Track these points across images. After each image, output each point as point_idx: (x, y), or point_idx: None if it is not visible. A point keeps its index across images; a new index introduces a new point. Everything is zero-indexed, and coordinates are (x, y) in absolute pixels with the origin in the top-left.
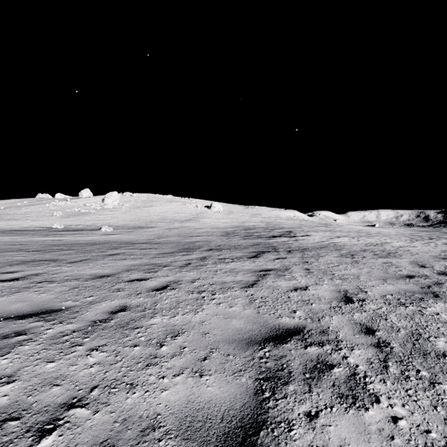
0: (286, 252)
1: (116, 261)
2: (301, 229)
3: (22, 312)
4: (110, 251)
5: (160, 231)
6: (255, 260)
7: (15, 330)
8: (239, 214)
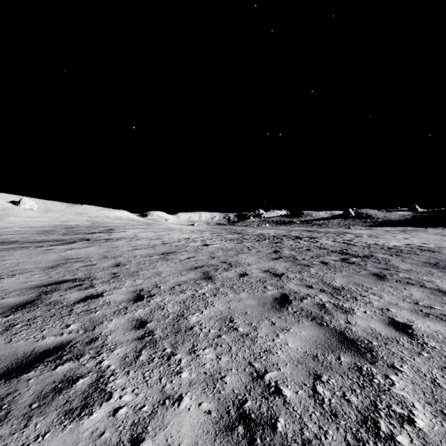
0: (95, 241)
1: None
2: (123, 227)
3: None
4: None
5: None
6: (68, 245)
7: None
8: (61, 212)
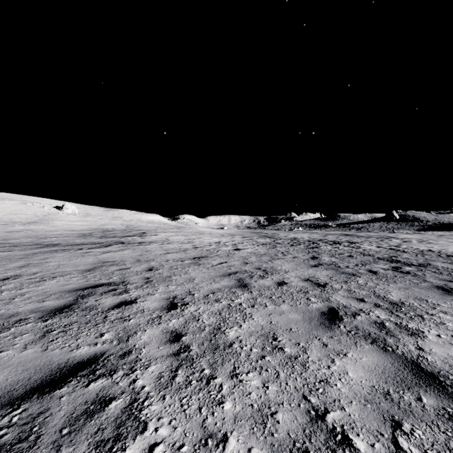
0: (129, 244)
1: None
2: (155, 231)
3: None
4: None
5: (0, 234)
6: (105, 248)
7: None
8: (99, 216)
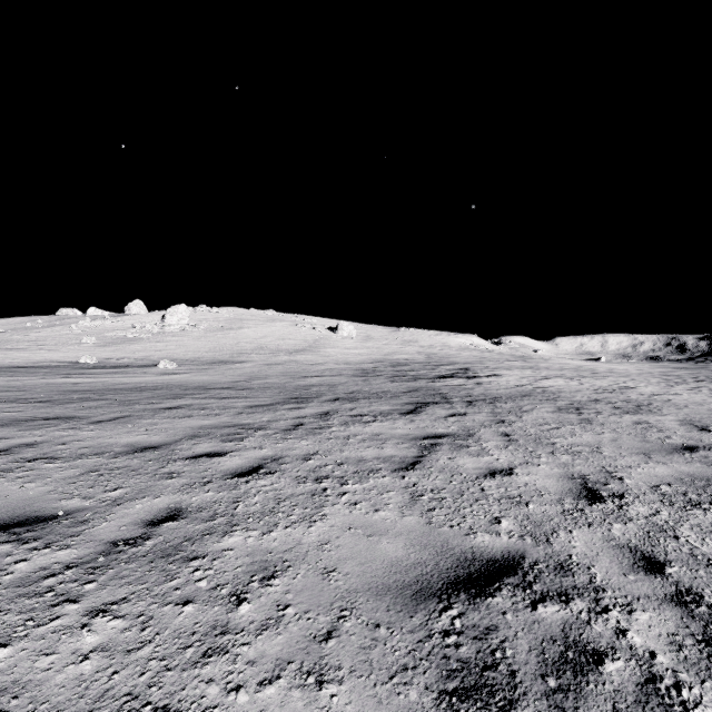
0: (465, 404)
1: (174, 420)
2: (484, 365)
3: None
4: (168, 401)
5: (255, 368)
6: (413, 417)
7: None
8: (383, 340)
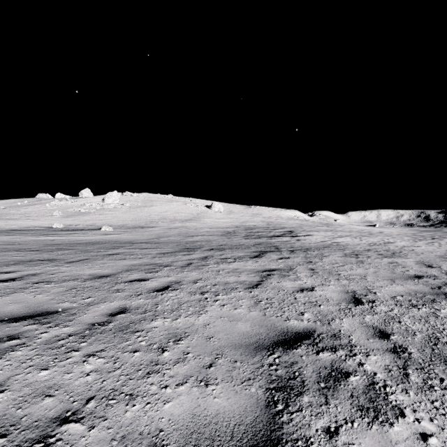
0: (289, 252)
1: (116, 261)
2: (302, 229)
3: (16, 314)
4: (110, 250)
5: (161, 231)
6: (257, 259)
7: (8, 333)
8: (240, 213)
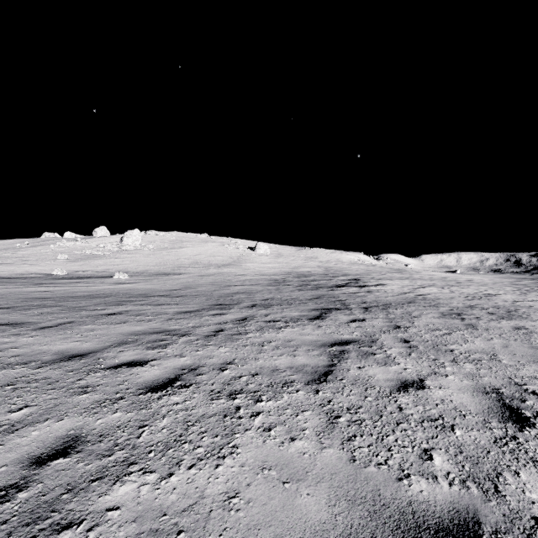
0: (362, 310)
1: (110, 326)
2: (370, 276)
3: None
4: (111, 308)
5: (190, 279)
6: (320, 323)
7: None
8: (291, 257)
